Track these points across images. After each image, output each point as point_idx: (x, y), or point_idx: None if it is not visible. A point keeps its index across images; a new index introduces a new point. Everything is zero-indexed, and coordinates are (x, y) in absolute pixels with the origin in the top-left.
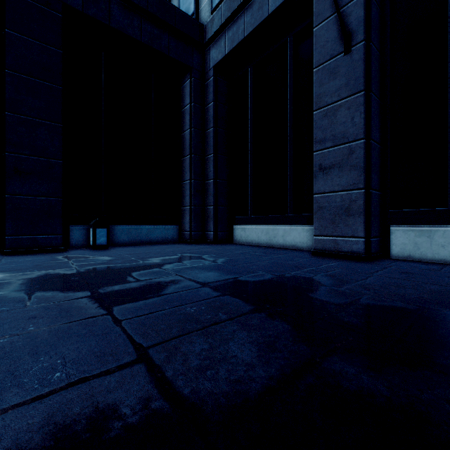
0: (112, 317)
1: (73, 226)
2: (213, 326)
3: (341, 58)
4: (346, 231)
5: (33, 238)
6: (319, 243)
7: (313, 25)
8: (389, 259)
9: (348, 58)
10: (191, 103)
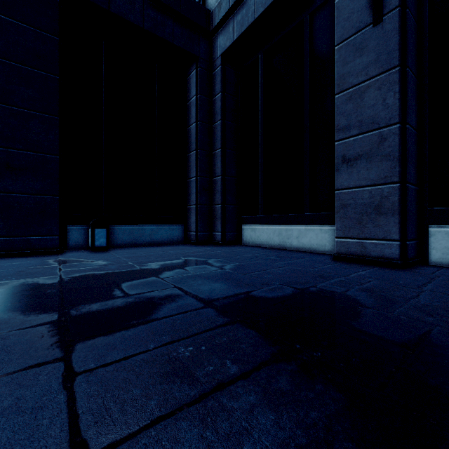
0: (65, 366)
1: (71, 226)
2: (216, 393)
3: (369, 30)
4: (377, 233)
5: (26, 240)
6: (342, 246)
7: (332, 0)
8: (429, 266)
9: (378, 29)
10: (197, 95)
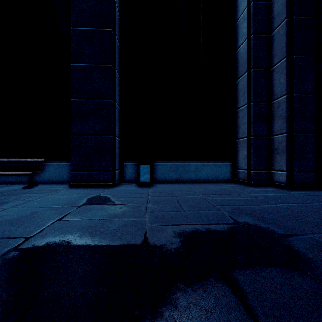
0: None
1: (127, 162)
2: None
3: None
4: None
5: (89, 173)
6: None
7: None
8: None
9: None
10: (249, 4)
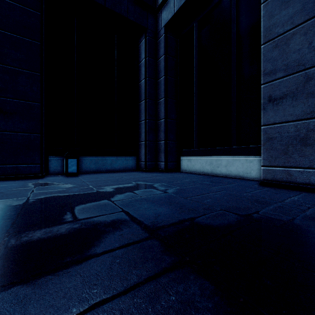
0: None
1: (51, 157)
2: None
3: None
4: (302, 162)
5: (15, 167)
6: (268, 174)
7: None
8: None
9: None
10: (146, 57)
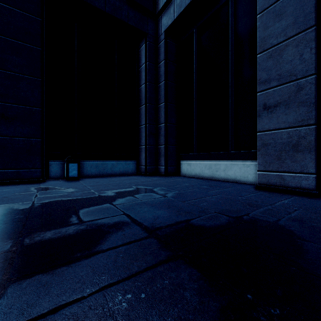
0: None
1: (52, 162)
2: None
3: None
4: (294, 167)
5: (17, 172)
6: (263, 178)
7: None
8: None
9: None
10: (146, 62)
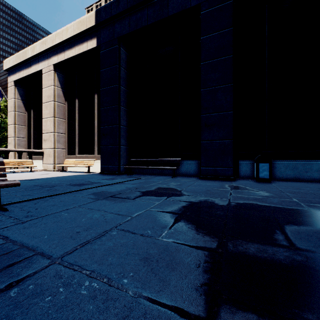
0: None
1: (241, 161)
2: None
3: None
4: None
5: (214, 169)
6: None
7: None
8: None
9: None
10: None
